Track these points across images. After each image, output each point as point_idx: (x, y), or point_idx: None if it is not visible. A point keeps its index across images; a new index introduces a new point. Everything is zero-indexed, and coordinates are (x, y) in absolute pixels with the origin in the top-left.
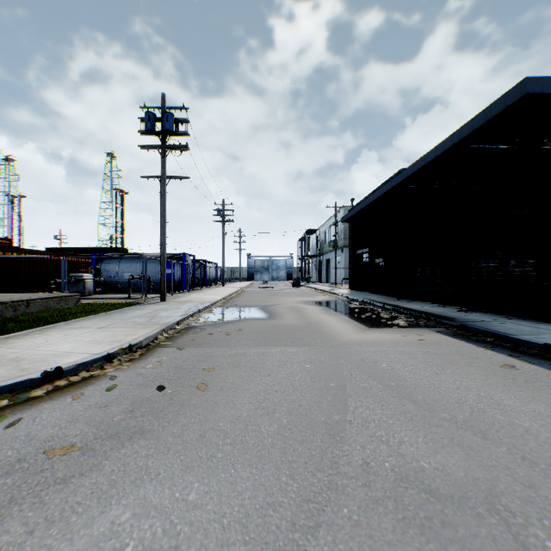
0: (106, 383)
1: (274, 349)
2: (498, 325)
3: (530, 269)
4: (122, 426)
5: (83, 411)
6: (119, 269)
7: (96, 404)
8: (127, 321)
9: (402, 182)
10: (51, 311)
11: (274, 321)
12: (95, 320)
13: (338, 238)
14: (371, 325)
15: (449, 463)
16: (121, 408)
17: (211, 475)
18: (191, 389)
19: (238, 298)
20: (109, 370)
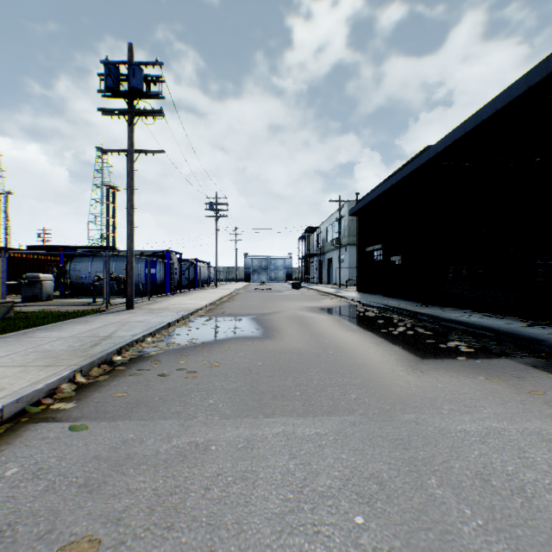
0: None
1: (270, 425)
2: None
3: None
4: None
5: None
6: (91, 268)
7: None
8: (37, 349)
9: (434, 157)
10: None
11: (271, 343)
12: None
13: (342, 236)
14: (418, 350)
15: None
16: None
17: None
18: None
19: (230, 303)
20: None
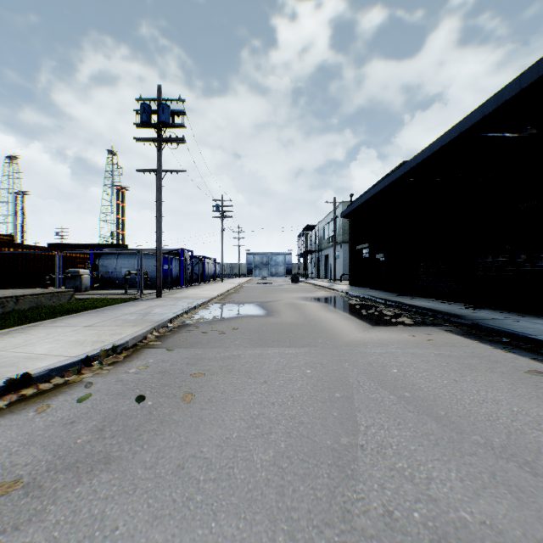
0: (79, 392)
1: (271, 350)
2: (512, 324)
3: (542, 264)
4: (85, 451)
5: (43, 430)
6: (117, 264)
7: (62, 419)
8: (118, 319)
9: (404, 174)
10: (41, 307)
11: (272, 318)
12: (84, 317)
13: (337, 234)
14: (374, 322)
15: (498, 514)
16: (90, 425)
17: (184, 531)
18: (175, 400)
19: (236, 294)
20: (87, 375)
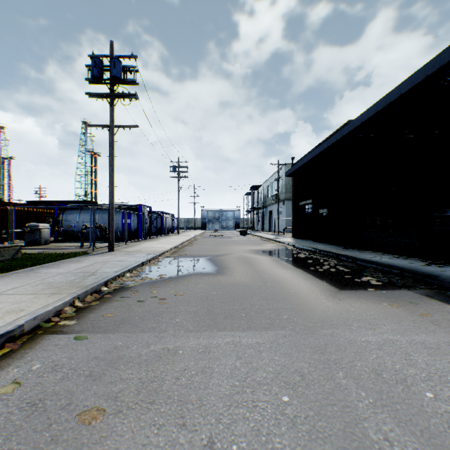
0: None
1: (222, 337)
2: None
3: None
4: None
5: None
6: (79, 219)
7: None
8: (43, 281)
9: (353, 130)
10: None
11: (223, 278)
12: (5, 280)
13: (280, 192)
14: (338, 283)
15: None
16: None
17: None
18: None
19: (190, 246)
20: None
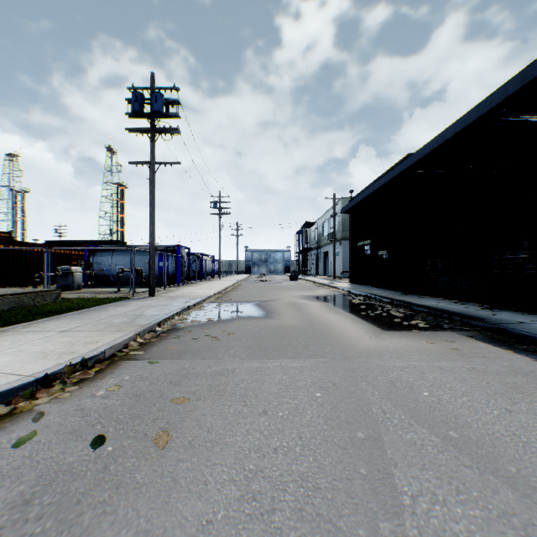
0: (23, 428)
1: (271, 362)
2: None
3: None
4: None
5: None
6: (111, 261)
7: None
8: (100, 322)
9: (411, 166)
10: (22, 308)
11: (271, 321)
12: (63, 320)
13: (337, 231)
14: (385, 326)
15: None
16: (13, 493)
17: None
18: (144, 443)
19: (234, 292)
20: (41, 401)
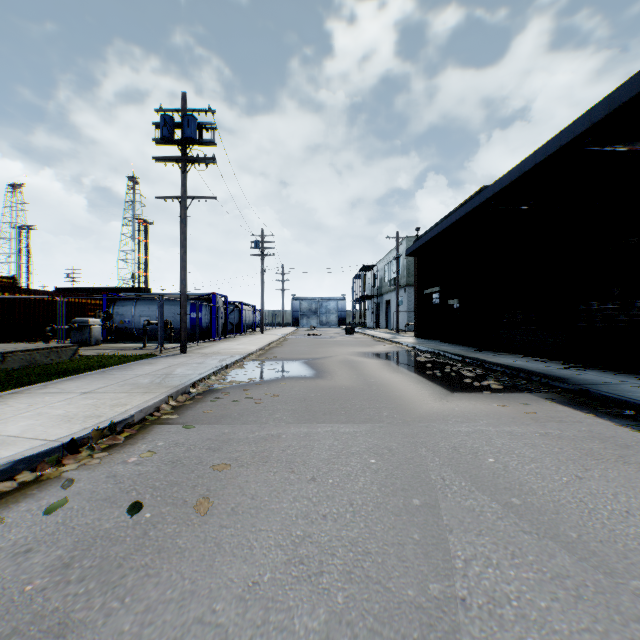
0: (52, 495)
1: (321, 427)
2: (633, 391)
3: None
4: (32, 610)
5: None
6: (135, 312)
7: (14, 545)
8: (126, 382)
9: (486, 201)
10: (34, 367)
11: (322, 381)
12: (84, 381)
13: (400, 276)
14: (453, 387)
15: None
16: (52, 557)
17: None
18: (184, 510)
19: (279, 348)
20: (69, 467)
